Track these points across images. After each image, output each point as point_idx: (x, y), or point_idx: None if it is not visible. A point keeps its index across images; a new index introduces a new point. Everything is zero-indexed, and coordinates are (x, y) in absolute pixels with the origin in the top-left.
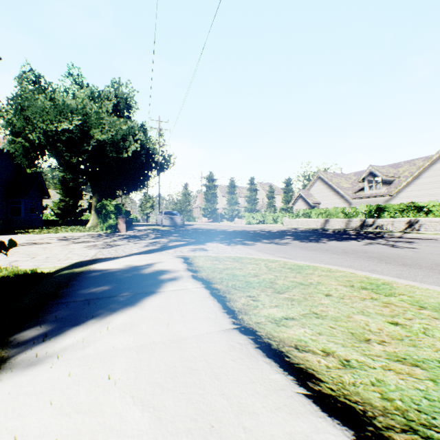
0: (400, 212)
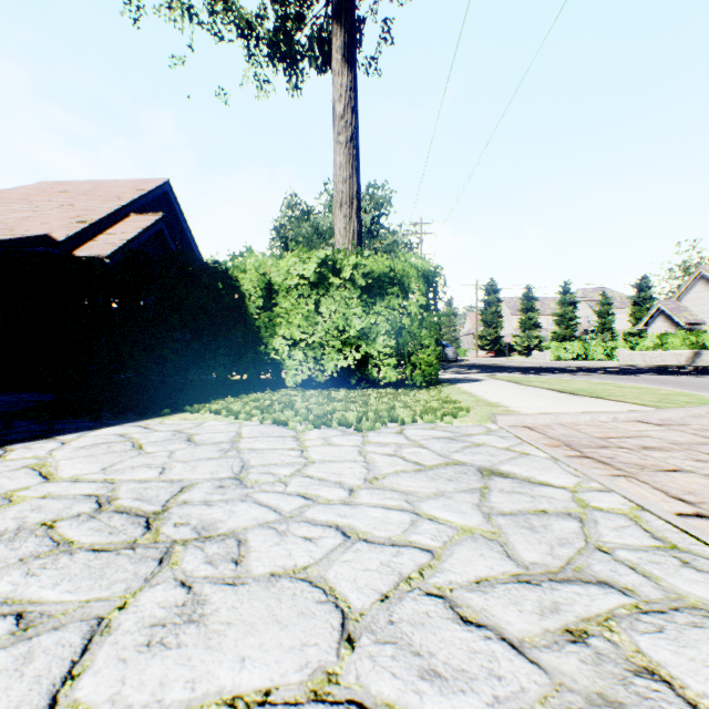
0: None
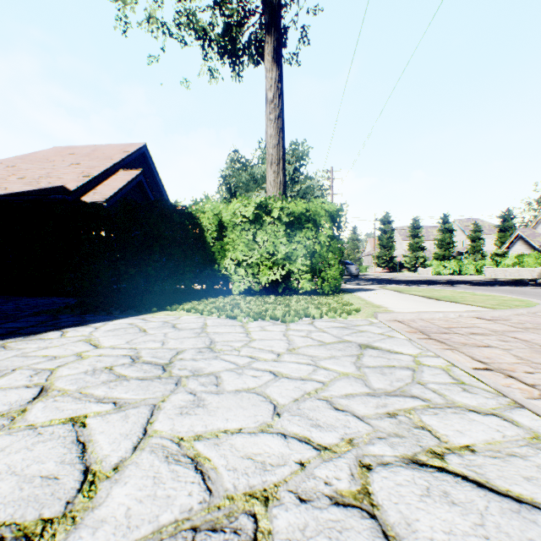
0: None
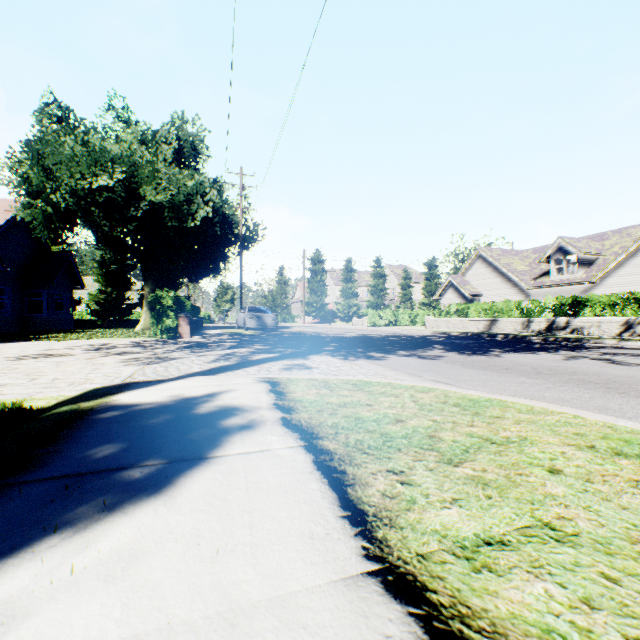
0: (611, 308)
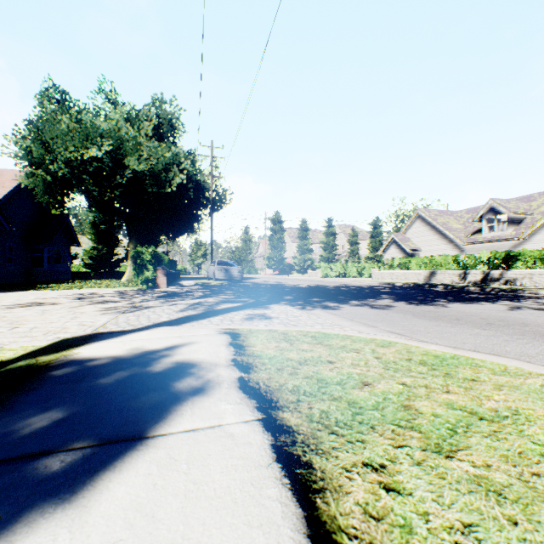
0: (542, 261)
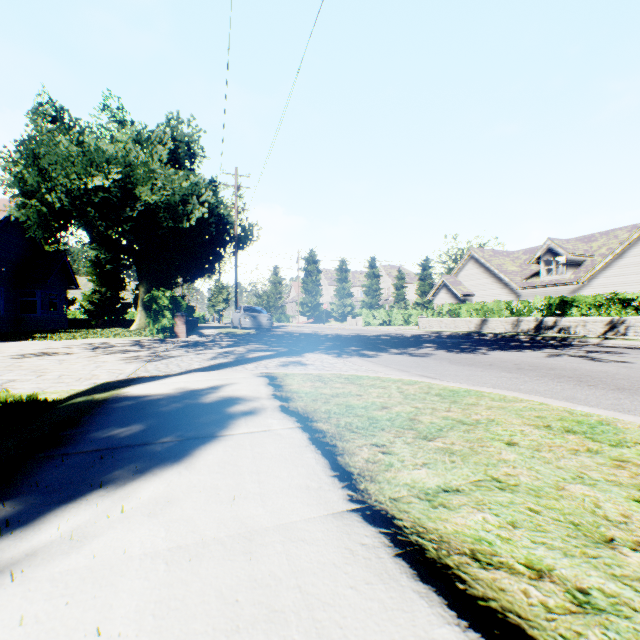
0: (596, 308)
